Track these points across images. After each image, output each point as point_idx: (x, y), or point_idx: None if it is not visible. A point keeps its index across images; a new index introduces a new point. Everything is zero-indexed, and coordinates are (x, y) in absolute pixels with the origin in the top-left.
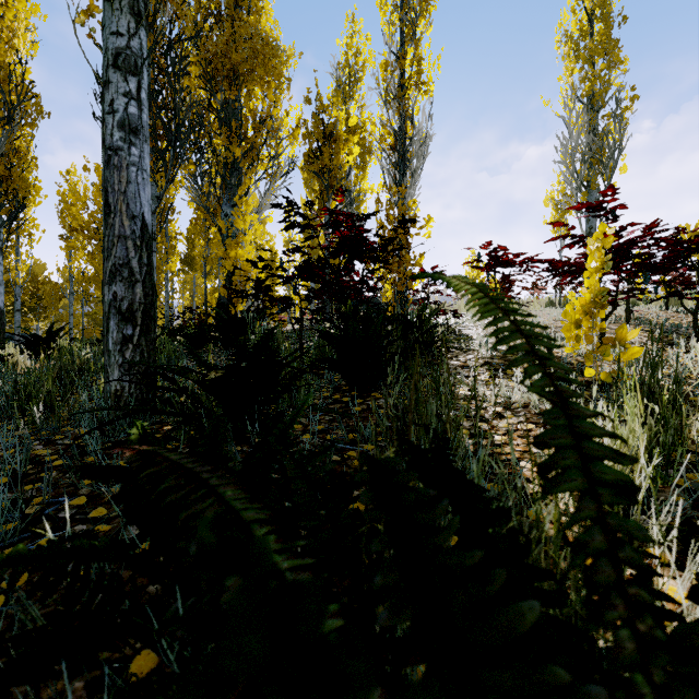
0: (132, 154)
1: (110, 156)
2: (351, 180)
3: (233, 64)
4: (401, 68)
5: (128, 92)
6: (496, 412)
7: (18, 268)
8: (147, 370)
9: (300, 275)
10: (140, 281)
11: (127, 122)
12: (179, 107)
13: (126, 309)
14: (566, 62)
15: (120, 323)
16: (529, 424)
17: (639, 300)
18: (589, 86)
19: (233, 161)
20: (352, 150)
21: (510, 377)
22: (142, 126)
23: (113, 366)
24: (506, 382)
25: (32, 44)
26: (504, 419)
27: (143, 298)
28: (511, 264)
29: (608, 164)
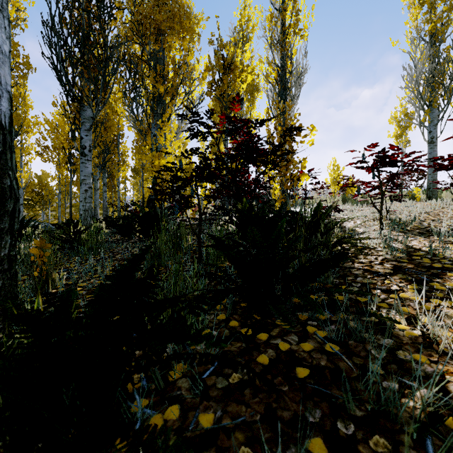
0: None
1: None
2: (244, 110)
3: (158, 25)
4: (283, 18)
5: None
6: None
7: (21, 176)
8: None
9: (198, 176)
10: None
11: None
12: (107, 44)
13: None
14: (412, 9)
15: None
16: None
17: None
18: (432, 26)
19: (158, 95)
20: (246, 78)
21: (447, 296)
22: None
23: None
24: (449, 307)
25: (22, 20)
26: None
27: None
28: (395, 164)
29: (449, 86)
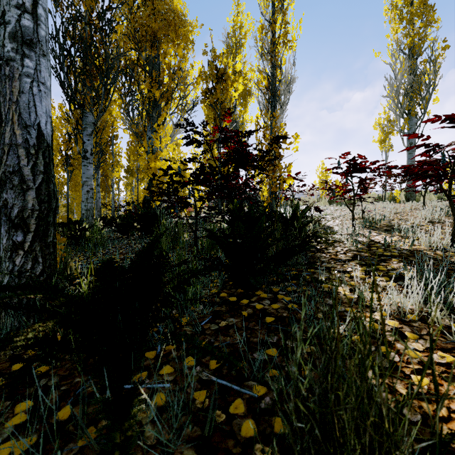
0: (26, 66)
1: (3, 68)
2: (236, 114)
3: (153, 32)
4: (273, 30)
5: (21, 6)
6: (392, 326)
7: None
8: (41, 274)
9: (194, 181)
10: (33, 188)
11: (20, 35)
12: (108, 55)
13: (17, 216)
14: (392, 24)
15: (12, 230)
16: (444, 353)
17: (442, 196)
18: (410, 40)
19: (154, 100)
20: (237, 87)
21: (385, 274)
22: (37, 40)
23: (5, 272)
24: (383, 281)
25: None
26: (410, 344)
27: (36, 205)
28: (365, 170)
29: (425, 97)
